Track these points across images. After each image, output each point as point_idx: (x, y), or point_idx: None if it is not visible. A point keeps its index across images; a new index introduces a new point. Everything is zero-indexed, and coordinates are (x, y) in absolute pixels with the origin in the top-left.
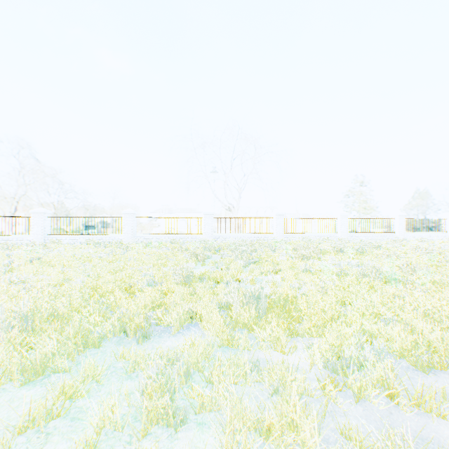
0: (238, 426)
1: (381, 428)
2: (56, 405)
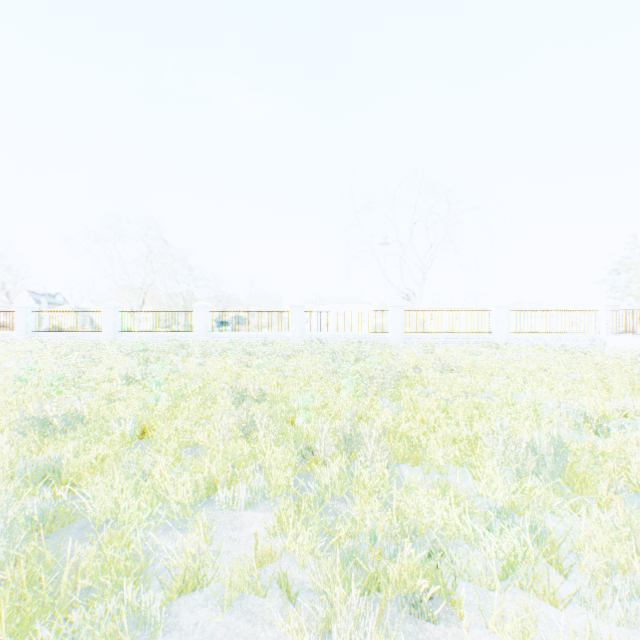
0: None
1: None
2: None
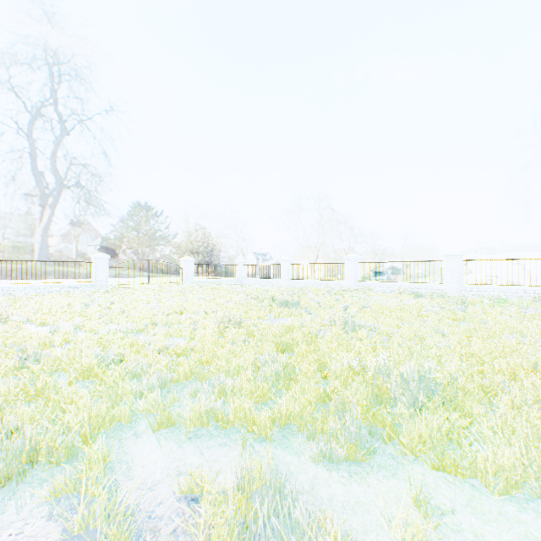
0: None
1: None
2: None
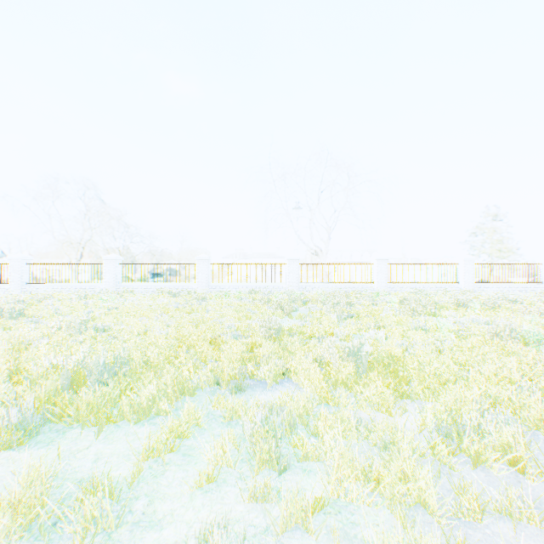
0: (345, 474)
1: (505, 494)
2: (169, 440)
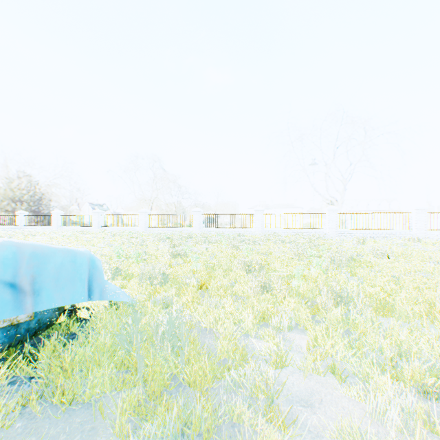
0: None
1: None
2: None
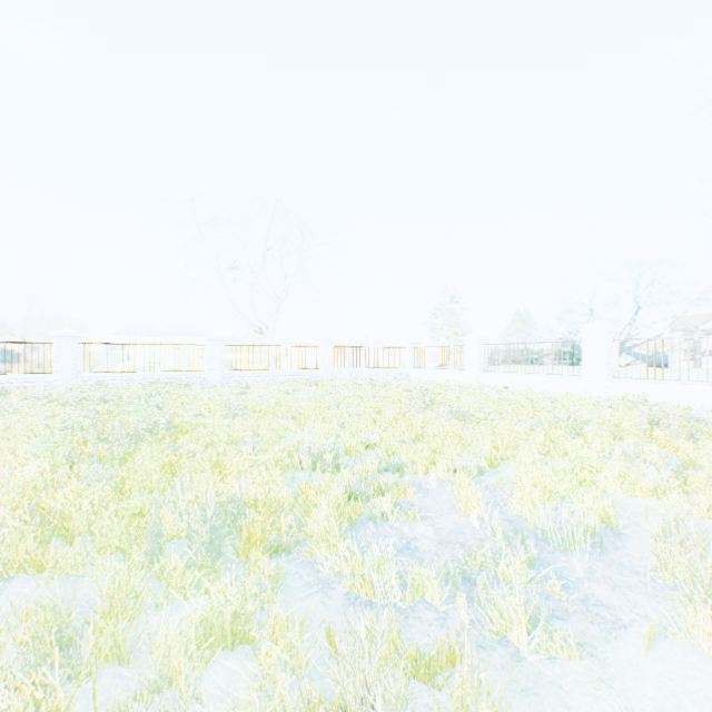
0: None
1: None
2: None
